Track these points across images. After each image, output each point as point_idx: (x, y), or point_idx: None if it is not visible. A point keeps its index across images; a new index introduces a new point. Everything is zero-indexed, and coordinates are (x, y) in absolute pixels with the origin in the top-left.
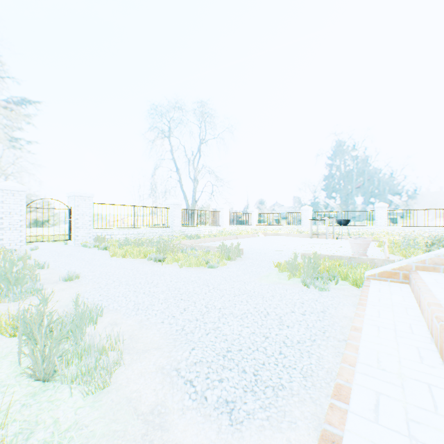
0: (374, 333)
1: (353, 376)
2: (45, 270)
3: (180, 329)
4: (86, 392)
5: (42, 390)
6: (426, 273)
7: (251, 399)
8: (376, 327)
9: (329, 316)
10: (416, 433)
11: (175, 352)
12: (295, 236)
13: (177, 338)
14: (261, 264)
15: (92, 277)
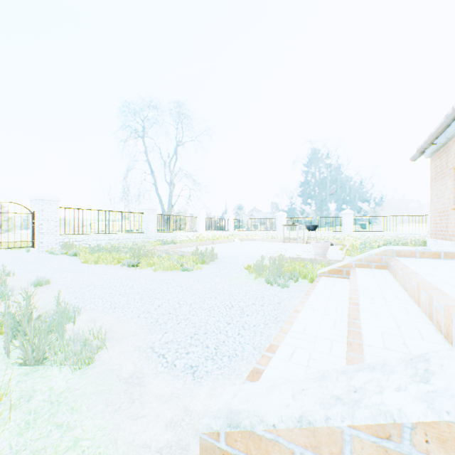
0: (308, 313)
1: (283, 339)
2: (10, 278)
3: (155, 321)
4: (74, 368)
5: (34, 371)
6: (361, 269)
7: (211, 364)
8: (312, 309)
9: (283, 306)
10: (312, 364)
11: (150, 335)
12: (269, 241)
13: (152, 328)
14: (234, 267)
15: (64, 282)
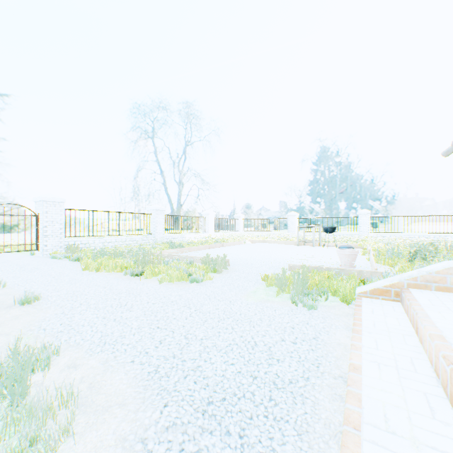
0: (375, 373)
1: (360, 447)
2: None
3: (153, 372)
4: None
5: None
6: (418, 292)
7: None
8: (376, 364)
9: (322, 343)
10: None
11: (142, 412)
12: (282, 243)
13: (149, 385)
14: (248, 277)
15: (56, 298)
